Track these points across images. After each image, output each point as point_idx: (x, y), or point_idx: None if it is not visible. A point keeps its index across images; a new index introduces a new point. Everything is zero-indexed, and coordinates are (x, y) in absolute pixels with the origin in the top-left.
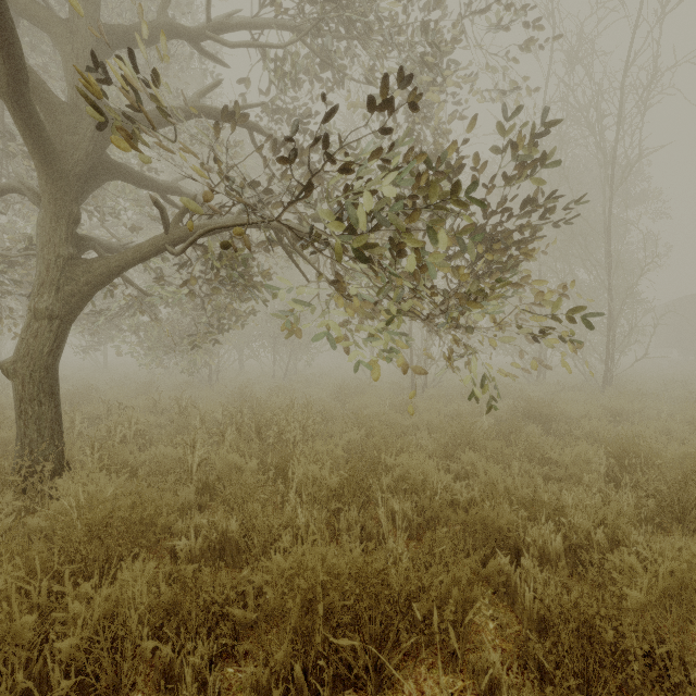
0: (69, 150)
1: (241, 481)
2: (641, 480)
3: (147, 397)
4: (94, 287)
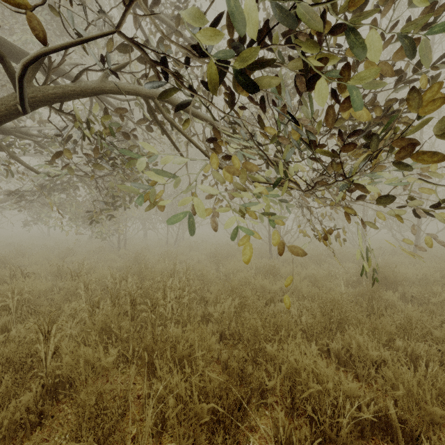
0: None
1: (78, 401)
2: None
3: (52, 263)
4: None
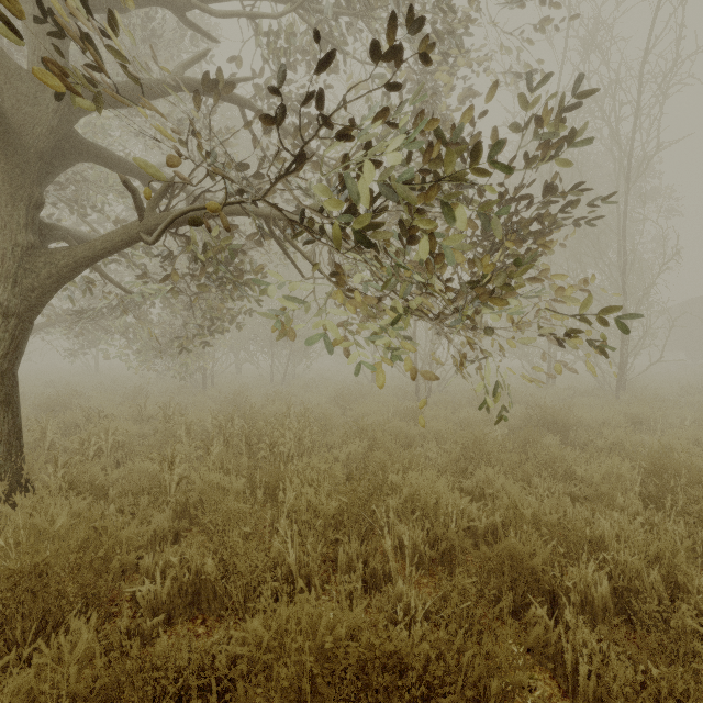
0: (28, 123)
1: (223, 506)
2: (682, 500)
3: (132, 404)
4: (57, 281)
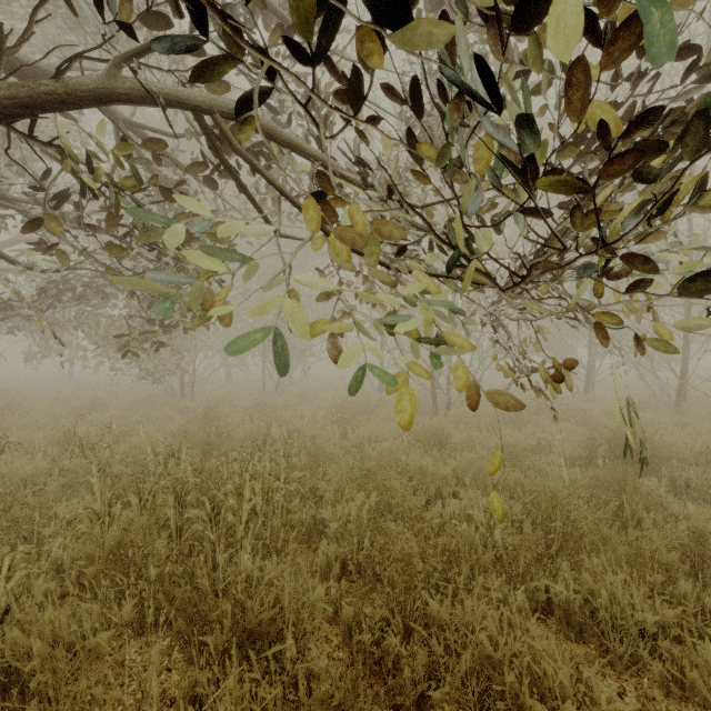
0: None
1: None
2: None
3: (56, 424)
4: None
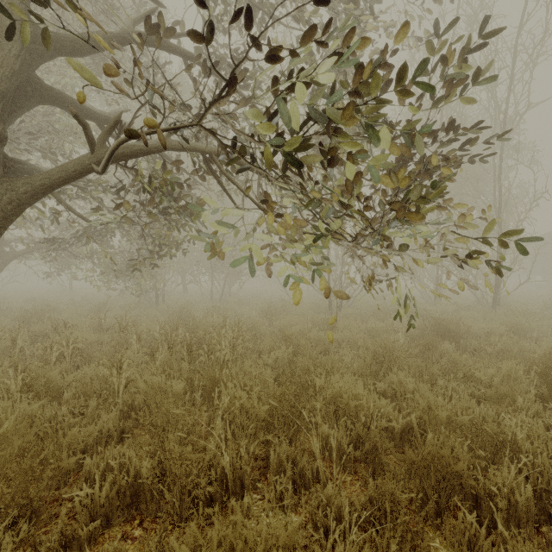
0: None
1: (163, 409)
2: None
3: (93, 316)
4: (18, 206)
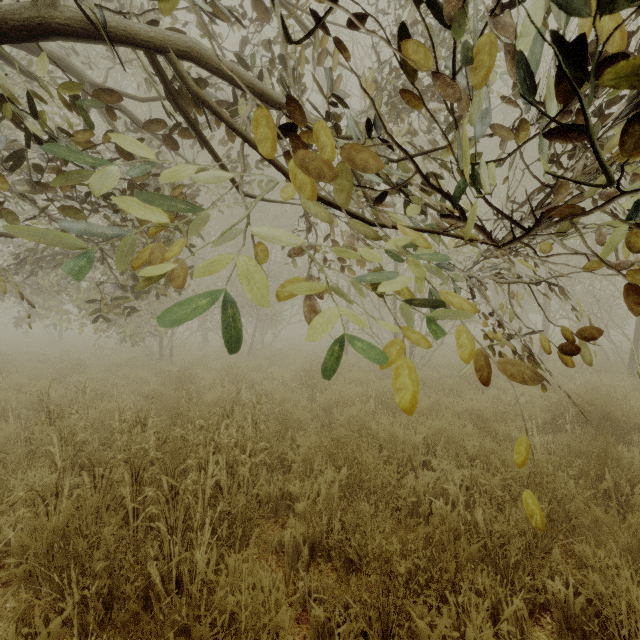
0: None
1: None
2: None
3: (31, 388)
4: None
